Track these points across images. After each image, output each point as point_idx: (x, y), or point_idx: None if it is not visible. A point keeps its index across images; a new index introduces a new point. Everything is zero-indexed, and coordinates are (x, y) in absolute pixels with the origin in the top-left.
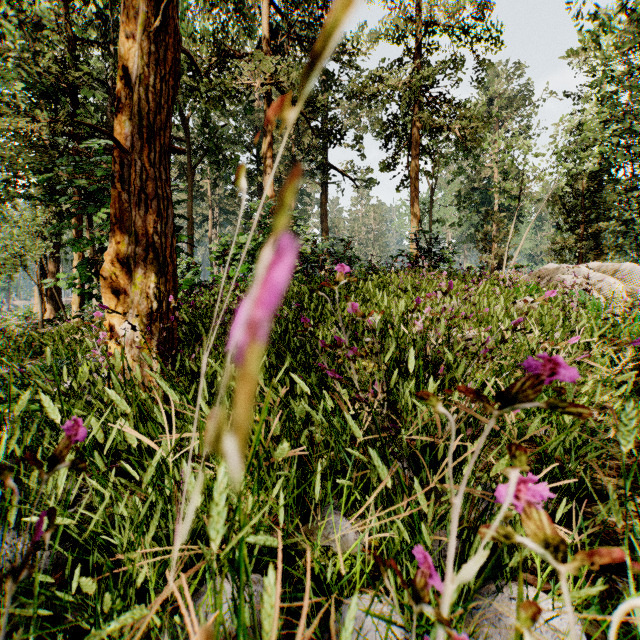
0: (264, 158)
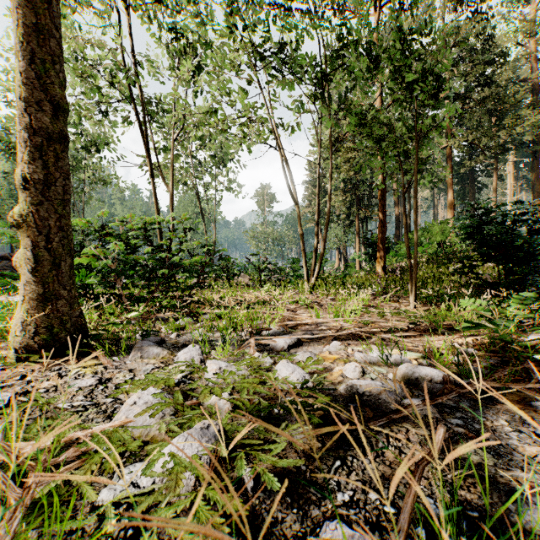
0: (447, 181)
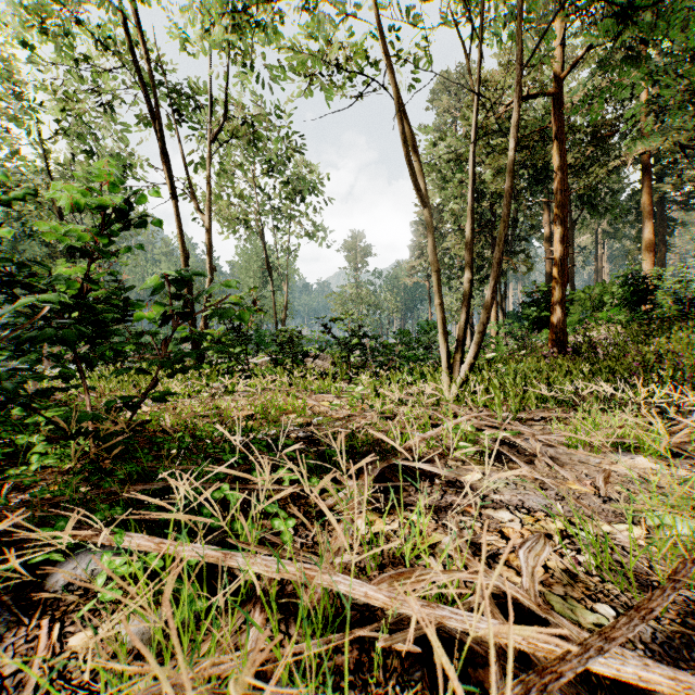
0: (641, 208)
